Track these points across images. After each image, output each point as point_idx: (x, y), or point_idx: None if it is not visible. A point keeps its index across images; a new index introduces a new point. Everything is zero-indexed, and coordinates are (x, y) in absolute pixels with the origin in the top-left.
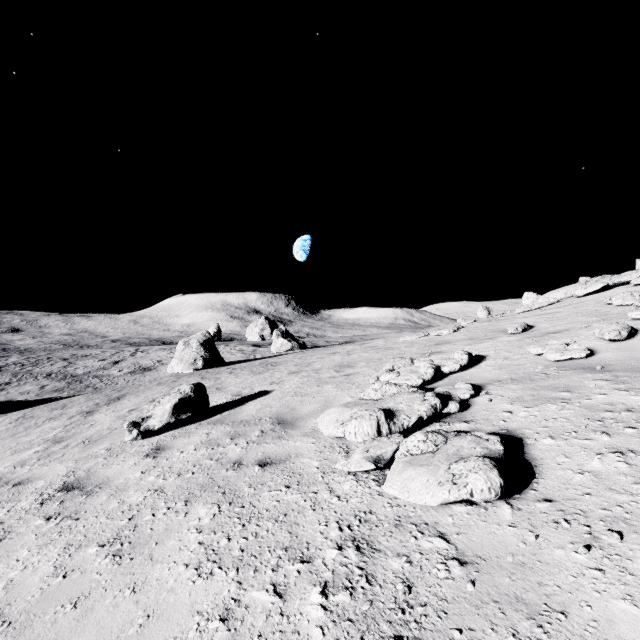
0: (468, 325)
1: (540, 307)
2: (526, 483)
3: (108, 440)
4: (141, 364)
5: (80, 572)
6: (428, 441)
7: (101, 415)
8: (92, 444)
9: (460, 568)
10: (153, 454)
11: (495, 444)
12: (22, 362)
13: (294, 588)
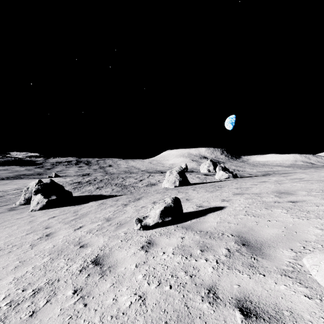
0: None
1: None
2: None
3: (127, 225)
4: (151, 182)
5: None
6: None
7: (129, 207)
8: (120, 226)
9: None
10: (146, 247)
11: None
12: (108, 178)
13: None
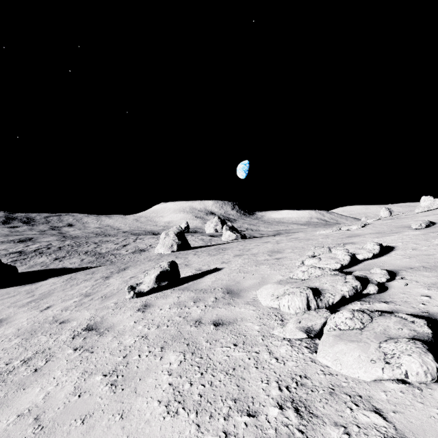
0: (373, 222)
1: None
2: None
3: (116, 297)
4: (139, 247)
5: (89, 394)
6: (355, 319)
7: (113, 279)
8: (106, 299)
9: None
10: (142, 309)
11: (422, 327)
12: (72, 244)
13: None
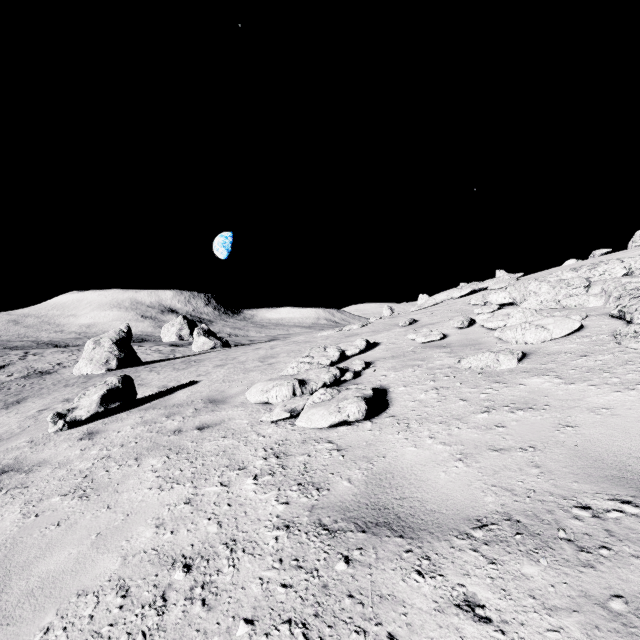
0: (375, 321)
1: (428, 306)
2: (383, 411)
3: (25, 436)
4: (36, 368)
5: (51, 511)
6: (327, 393)
7: (2, 418)
8: (6, 441)
9: (337, 452)
10: (87, 437)
11: (368, 391)
12: None
13: (235, 481)
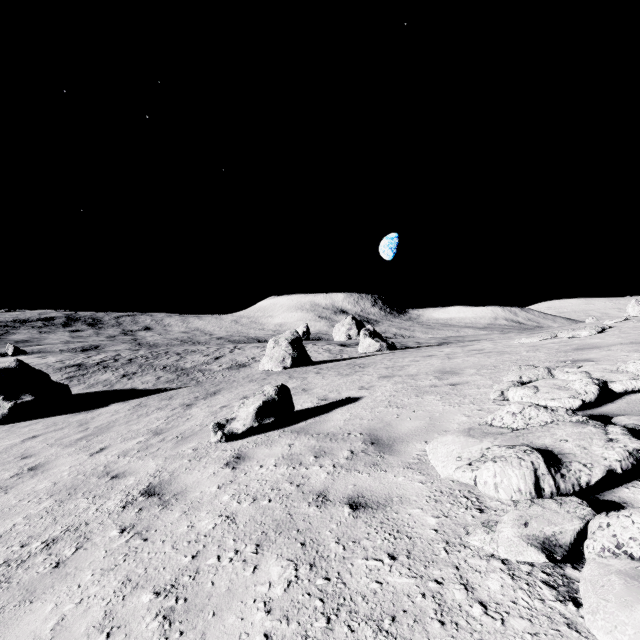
0: (617, 325)
1: None
2: None
3: (197, 438)
4: (237, 360)
5: (124, 634)
6: None
7: (197, 409)
8: (183, 441)
9: None
10: (233, 463)
11: None
12: (147, 355)
13: None
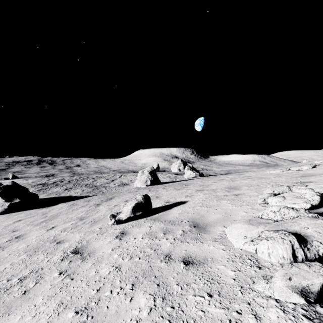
0: (322, 163)
1: None
2: None
3: (102, 222)
4: (123, 182)
5: None
6: None
7: (102, 207)
8: (94, 223)
9: None
10: (120, 236)
11: None
12: (77, 179)
13: None
